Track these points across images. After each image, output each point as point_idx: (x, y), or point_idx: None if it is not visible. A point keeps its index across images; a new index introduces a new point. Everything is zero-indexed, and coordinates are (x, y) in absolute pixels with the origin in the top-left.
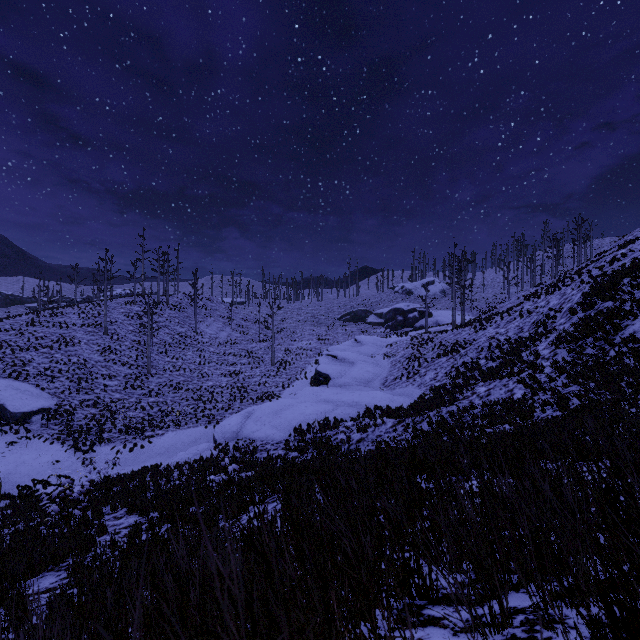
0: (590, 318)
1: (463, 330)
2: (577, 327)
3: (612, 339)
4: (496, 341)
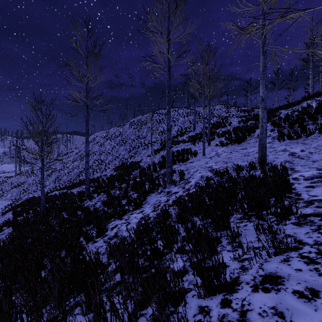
0: (58, 175)
1: (22, 177)
2: (55, 177)
3: (61, 180)
4: (35, 181)
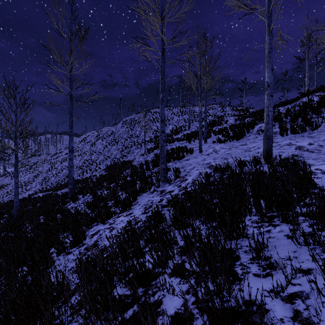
0: (45, 176)
1: (5, 178)
2: (42, 179)
3: (48, 181)
4: (20, 182)
